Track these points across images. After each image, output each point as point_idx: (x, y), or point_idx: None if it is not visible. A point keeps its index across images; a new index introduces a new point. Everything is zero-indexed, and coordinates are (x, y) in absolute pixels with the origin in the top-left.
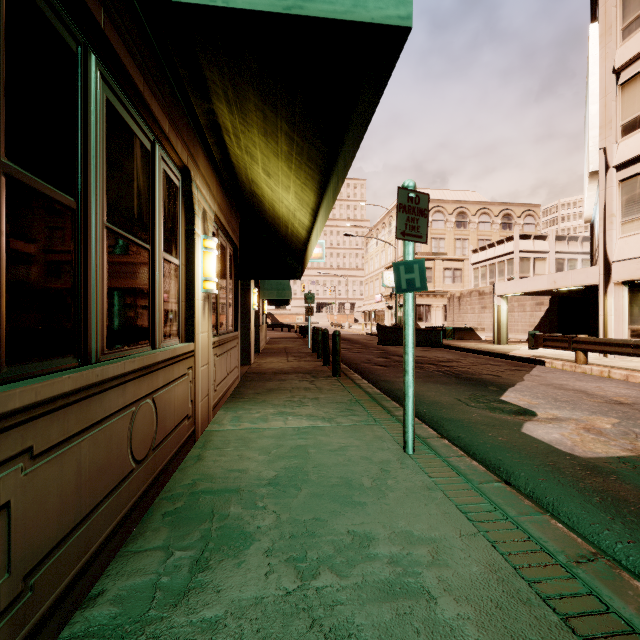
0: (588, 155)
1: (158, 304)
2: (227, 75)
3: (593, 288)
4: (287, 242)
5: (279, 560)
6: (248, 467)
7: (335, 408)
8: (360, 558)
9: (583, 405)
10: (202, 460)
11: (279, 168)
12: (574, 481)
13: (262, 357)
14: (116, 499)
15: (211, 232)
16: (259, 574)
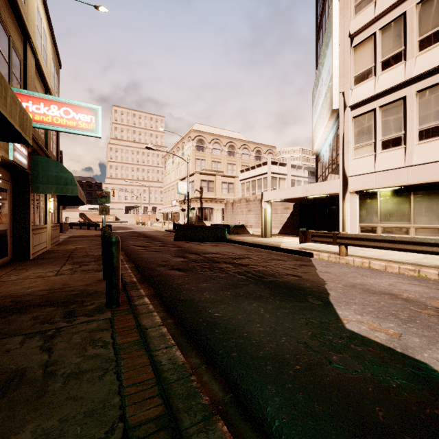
0: (330, 98)
1: None
2: None
3: (318, 198)
4: None
5: None
6: None
7: None
8: None
9: None
10: None
11: None
12: None
13: (23, 268)
14: None
15: None
16: None
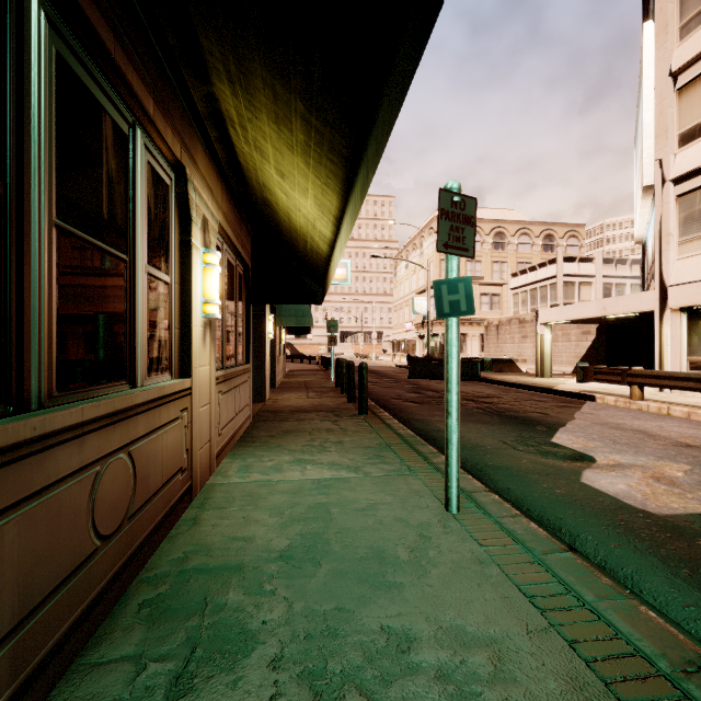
0: (642, 168)
1: (140, 331)
2: (227, 40)
3: (644, 315)
4: (306, 260)
5: (289, 675)
6: (255, 533)
7: (362, 454)
8: (398, 670)
9: (646, 448)
10: (198, 524)
11: (295, 165)
12: (654, 547)
13: (279, 392)
14: (68, 594)
15: (214, 245)
16: (261, 699)
